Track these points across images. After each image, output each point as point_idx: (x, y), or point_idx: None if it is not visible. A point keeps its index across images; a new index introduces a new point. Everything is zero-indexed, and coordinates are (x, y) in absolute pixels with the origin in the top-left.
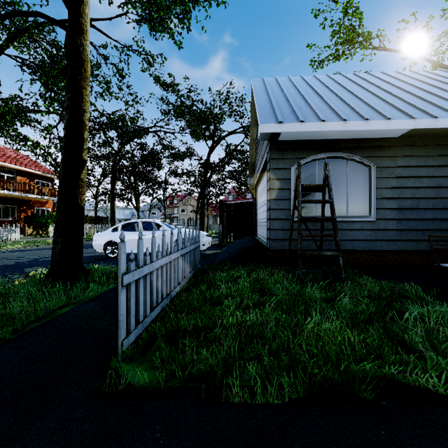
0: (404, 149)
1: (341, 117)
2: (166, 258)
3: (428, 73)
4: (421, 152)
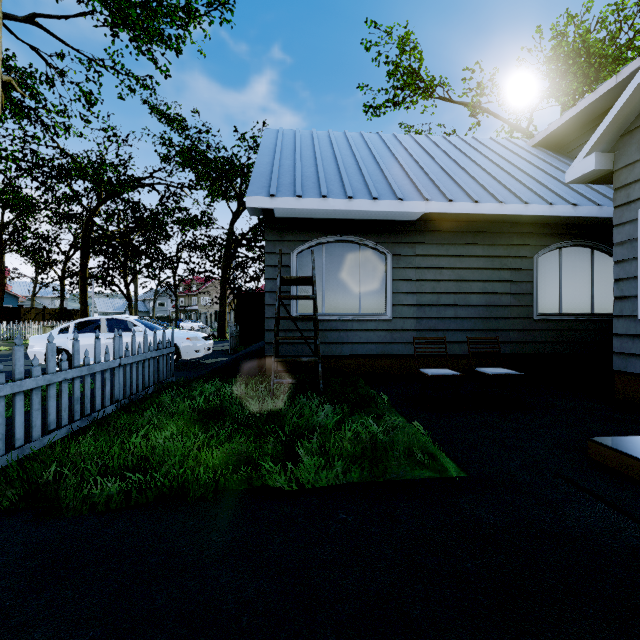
0: (424, 235)
1: (347, 194)
2: (80, 369)
3: (476, 142)
4: (442, 239)
